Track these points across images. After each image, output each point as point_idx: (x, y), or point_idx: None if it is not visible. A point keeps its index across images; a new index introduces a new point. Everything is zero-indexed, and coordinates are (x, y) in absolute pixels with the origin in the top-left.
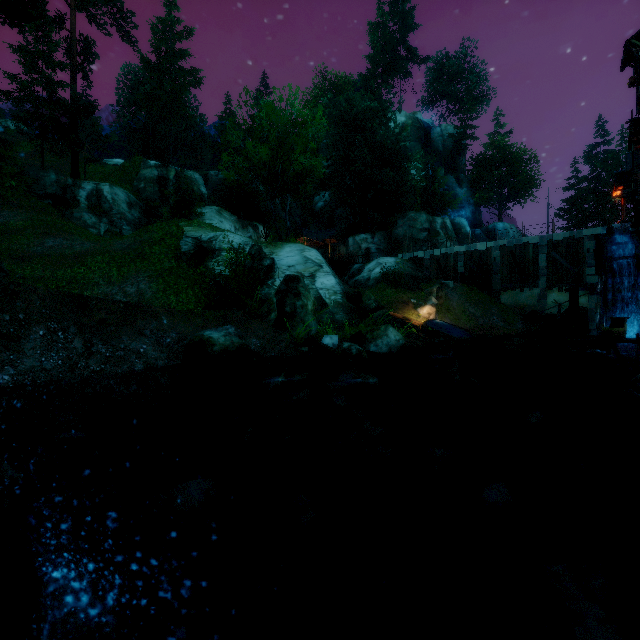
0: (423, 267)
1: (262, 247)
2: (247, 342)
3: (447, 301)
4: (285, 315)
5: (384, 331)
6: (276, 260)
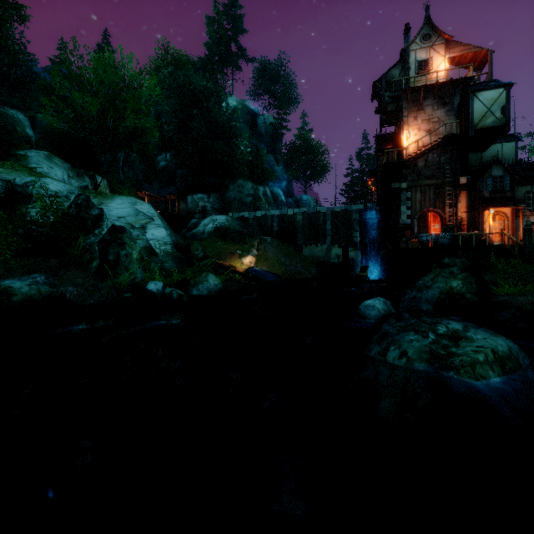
0: (248, 225)
1: (90, 197)
2: (61, 290)
3: (265, 252)
4: (108, 263)
5: (205, 277)
6: (105, 210)
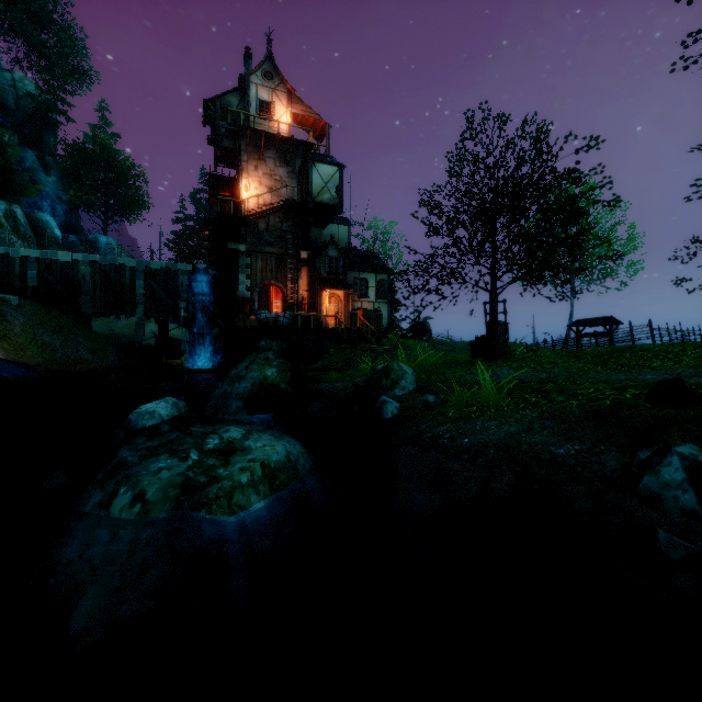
0: None
1: None
2: None
3: (4, 324)
4: None
5: None
6: None
